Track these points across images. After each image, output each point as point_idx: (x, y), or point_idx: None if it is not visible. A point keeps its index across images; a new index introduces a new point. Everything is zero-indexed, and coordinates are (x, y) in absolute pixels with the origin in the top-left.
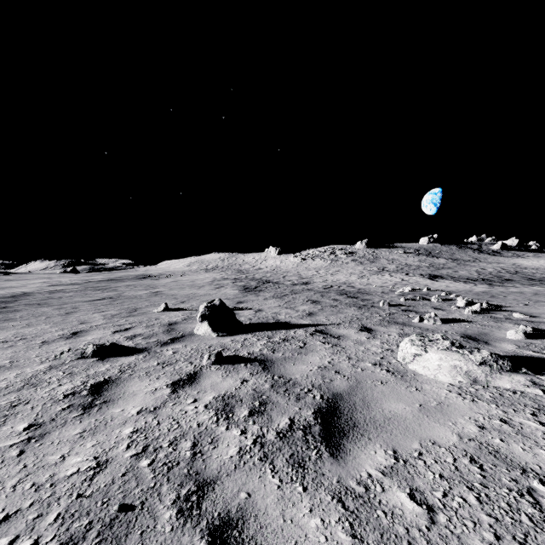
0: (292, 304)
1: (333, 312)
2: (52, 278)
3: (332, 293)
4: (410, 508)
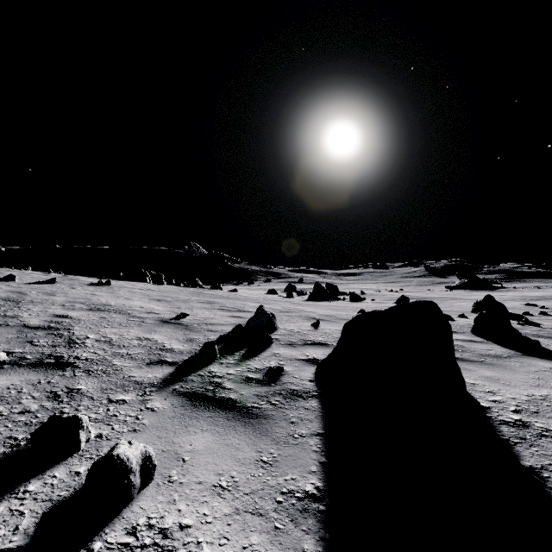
0: None
1: None
2: None
3: None
4: None
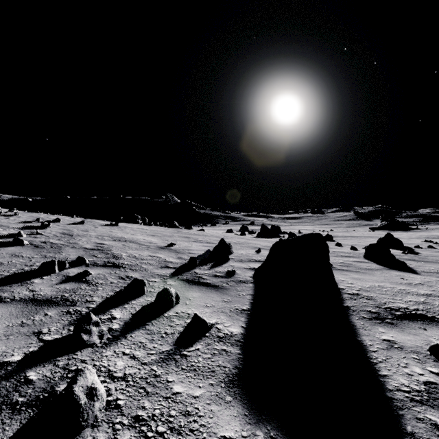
0: None
1: None
2: None
3: None
4: None
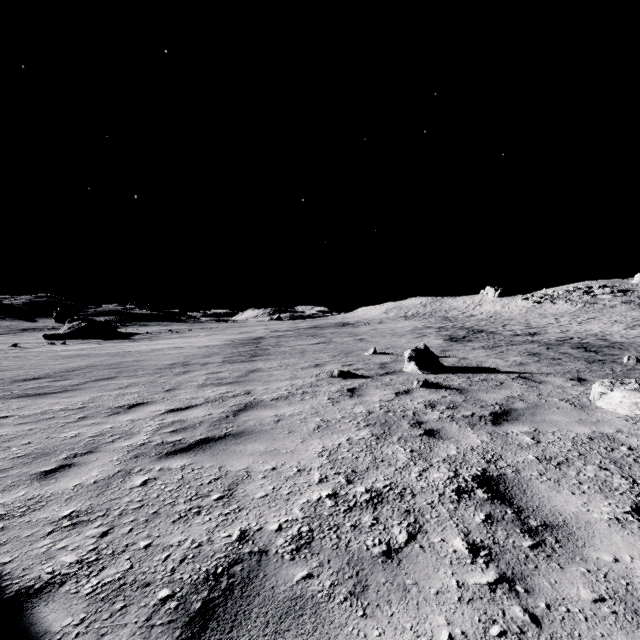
0: (503, 355)
1: (550, 364)
2: (269, 325)
3: (565, 346)
4: (527, 440)
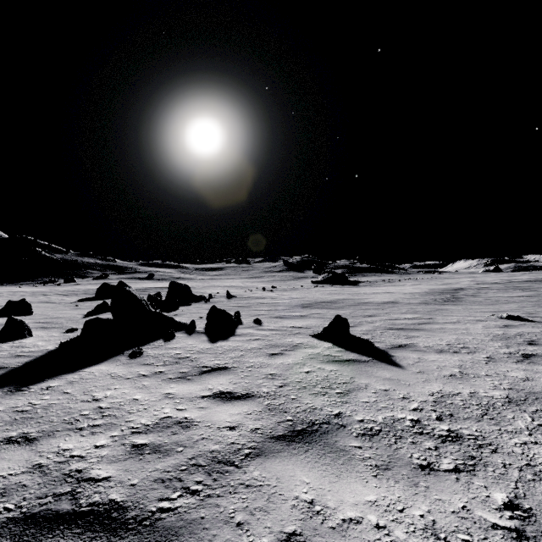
0: None
1: None
2: (476, 278)
3: None
4: None
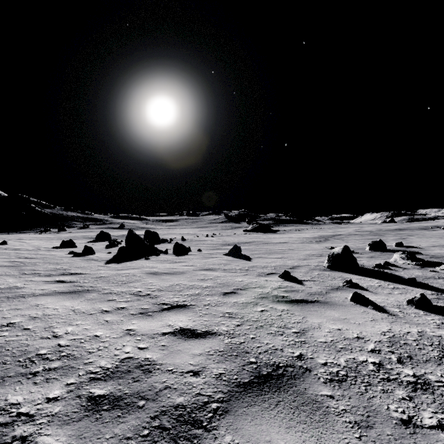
0: None
1: None
2: (362, 227)
3: None
4: None
